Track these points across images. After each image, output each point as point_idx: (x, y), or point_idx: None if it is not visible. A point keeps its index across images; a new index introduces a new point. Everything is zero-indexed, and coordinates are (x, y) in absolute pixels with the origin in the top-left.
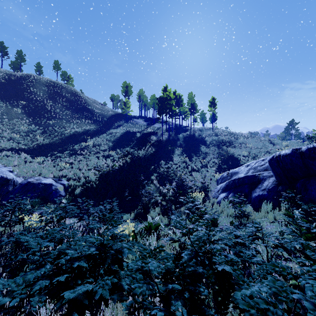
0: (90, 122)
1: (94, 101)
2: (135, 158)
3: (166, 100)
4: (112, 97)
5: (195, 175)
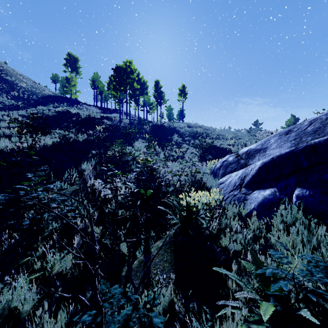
0: (5, 96)
1: (20, 74)
2: (64, 141)
3: (125, 72)
4: (54, 77)
5: (173, 165)
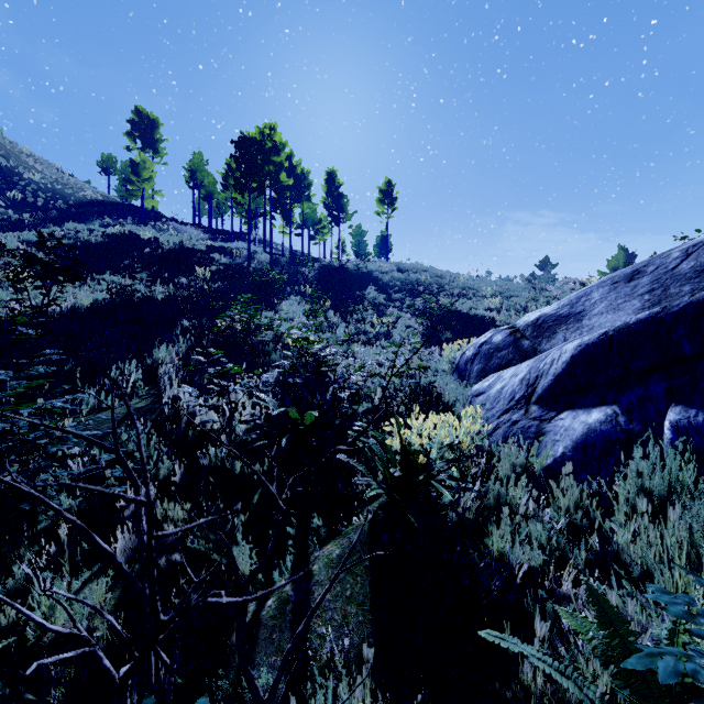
0: None
1: (28, 153)
2: (121, 299)
3: (261, 150)
4: (105, 162)
5: (366, 353)
